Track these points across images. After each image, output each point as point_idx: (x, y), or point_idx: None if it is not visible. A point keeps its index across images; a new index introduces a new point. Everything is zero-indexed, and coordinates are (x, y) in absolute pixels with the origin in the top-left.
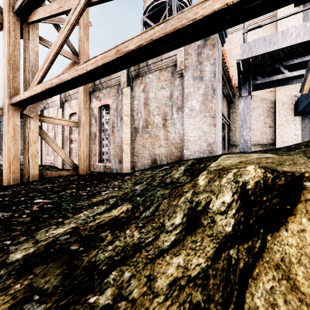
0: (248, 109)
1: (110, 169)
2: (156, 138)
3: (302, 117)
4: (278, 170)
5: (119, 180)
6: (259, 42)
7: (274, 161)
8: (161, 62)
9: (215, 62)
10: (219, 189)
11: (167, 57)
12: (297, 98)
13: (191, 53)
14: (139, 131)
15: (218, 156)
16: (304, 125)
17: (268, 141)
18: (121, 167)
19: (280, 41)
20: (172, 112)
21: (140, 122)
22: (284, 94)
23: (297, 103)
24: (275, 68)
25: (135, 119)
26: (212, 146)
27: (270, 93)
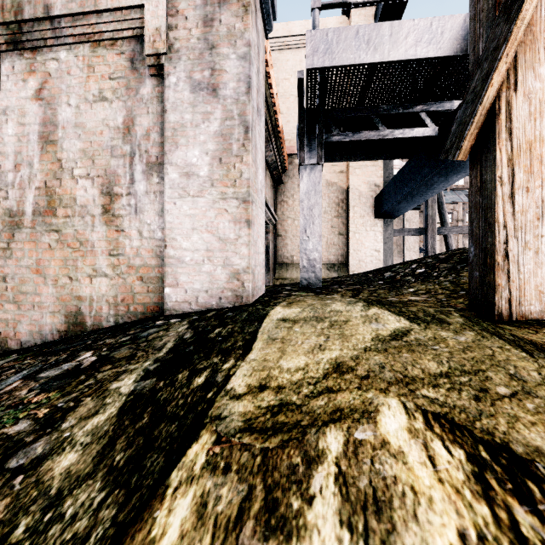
0: (316, 193)
1: None
2: (82, 248)
3: (385, 222)
4: (520, 449)
5: None
6: (347, 37)
7: (450, 369)
8: (96, 17)
9: (250, 52)
10: None
11: (116, 6)
12: (378, 189)
13: (185, 11)
14: (22, 223)
15: (257, 317)
16: (388, 235)
17: (338, 259)
18: None
19: (386, 45)
20: (133, 174)
21: (28, 196)
22: (361, 180)
23: (381, 196)
24: (364, 118)
25: (10, 183)
26: (242, 279)
27: (340, 175)
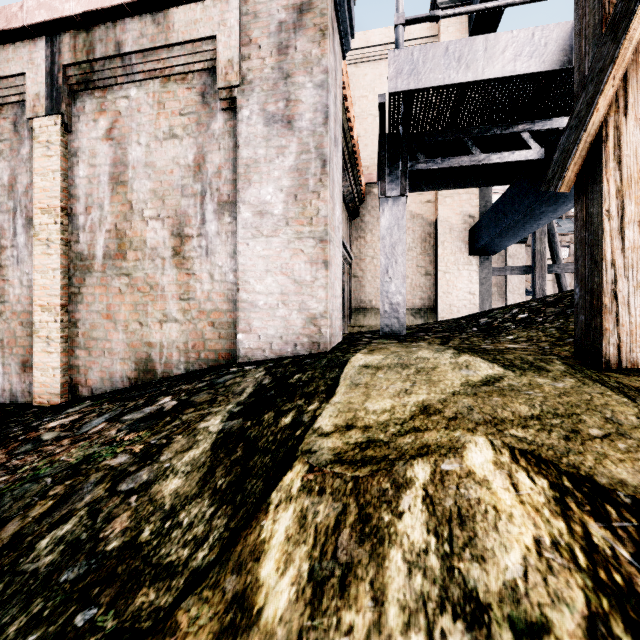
0: (400, 229)
1: None
2: (152, 292)
3: (481, 259)
4: (603, 480)
5: None
6: (435, 55)
7: (542, 412)
8: (167, 52)
9: (327, 80)
10: None
11: (187, 39)
12: (473, 221)
13: (259, 40)
14: (93, 267)
15: (338, 363)
16: (485, 275)
17: (424, 303)
18: (30, 385)
19: (480, 61)
20: (204, 214)
21: (98, 239)
22: (452, 210)
23: (476, 230)
24: (455, 141)
25: (81, 226)
26: (319, 324)
27: (427, 206)
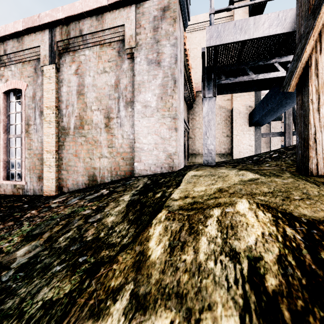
0: (212, 113)
1: (22, 190)
2: (96, 144)
3: (255, 128)
4: (296, 214)
5: (11, 221)
6: (229, 27)
7: (273, 190)
8: (102, 33)
9: (176, 42)
10: (199, 289)
11: (111, 27)
12: (251, 109)
13: (144, 25)
14: (69, 133)
15: (181, 174)
16: (257, 136)
17: (226, 151)
18: (42, 186)
19: (252, 29)
20: (119, 107)
21: (71, 120)
22: (240, 104)
23: (253, 113)
24: (240, 69)
25: (64, 114)
26: (173, 158)
27: (227, 102)
